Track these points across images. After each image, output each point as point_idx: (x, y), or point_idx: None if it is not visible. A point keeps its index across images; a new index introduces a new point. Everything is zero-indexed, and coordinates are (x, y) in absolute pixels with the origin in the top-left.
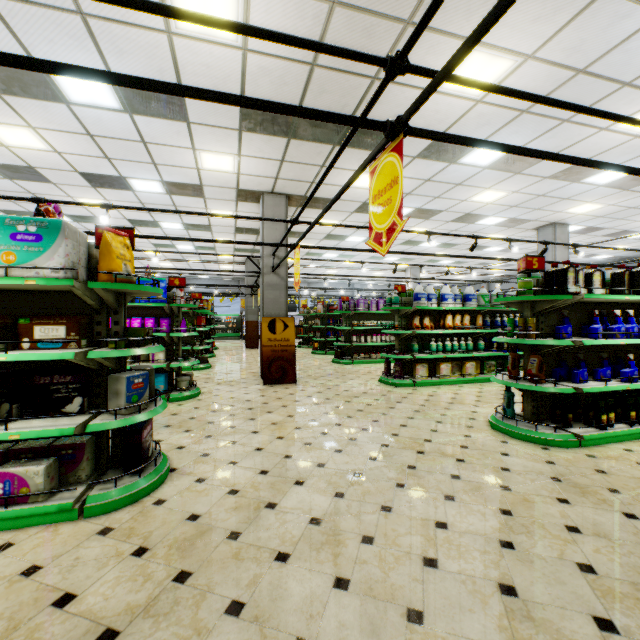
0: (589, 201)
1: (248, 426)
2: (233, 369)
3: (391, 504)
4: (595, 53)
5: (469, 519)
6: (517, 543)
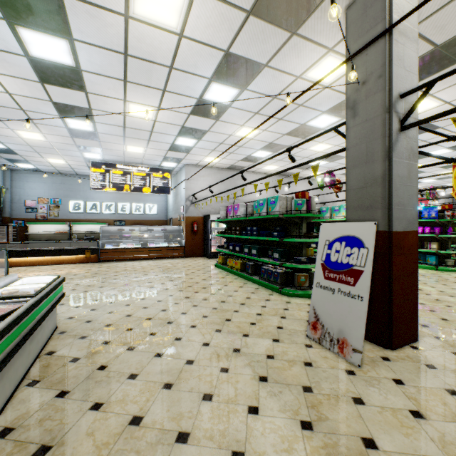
0: None
1: None
2: None
3: None
4: None
5: None
6: None
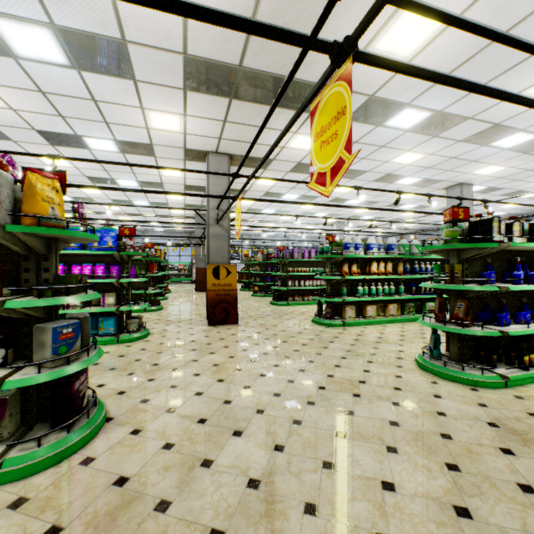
0: (493, 163)
1: (190, 368)
2: (182, 311)
3: (333, 459)
4: (519, 14)
5: (416, 477)
6: (473, 510)
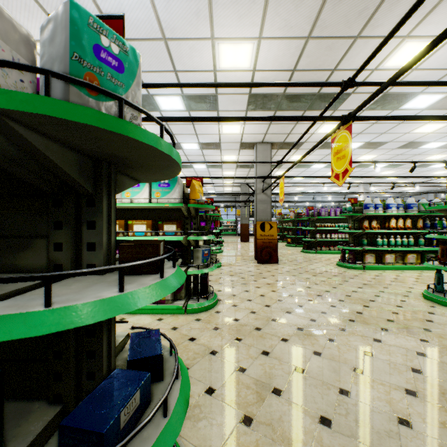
0: None
1: (253, 284)
2: (236, 253)
3: (345, 328)
4: None
5: (396, 340)
6: (428, 354)
